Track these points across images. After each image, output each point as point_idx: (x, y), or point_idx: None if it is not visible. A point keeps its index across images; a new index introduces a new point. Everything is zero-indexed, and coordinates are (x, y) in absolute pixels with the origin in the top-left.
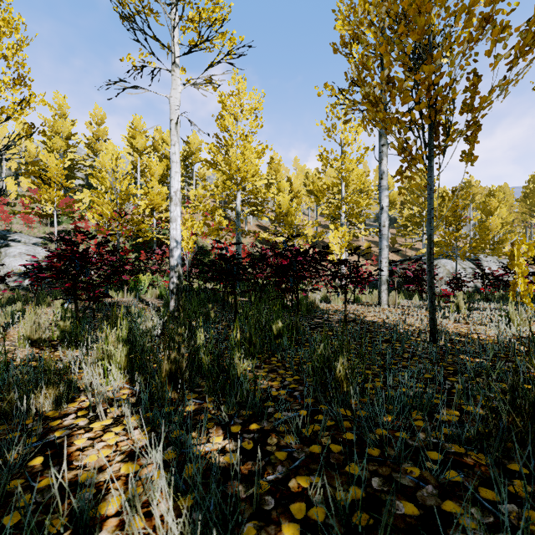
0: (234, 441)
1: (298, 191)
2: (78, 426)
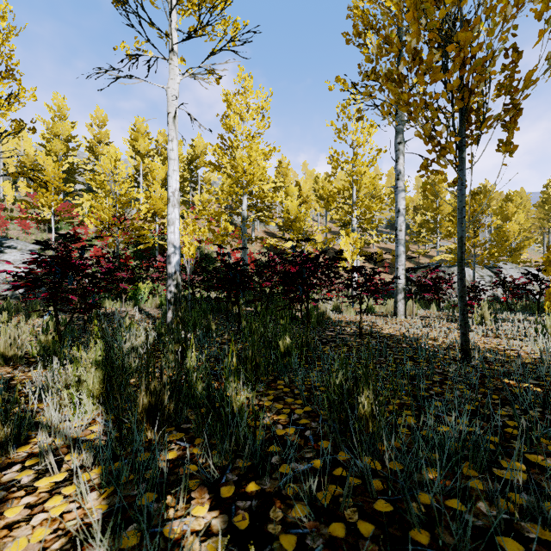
0: (223, 514)
1: (307, 196)
2: (19, 484)
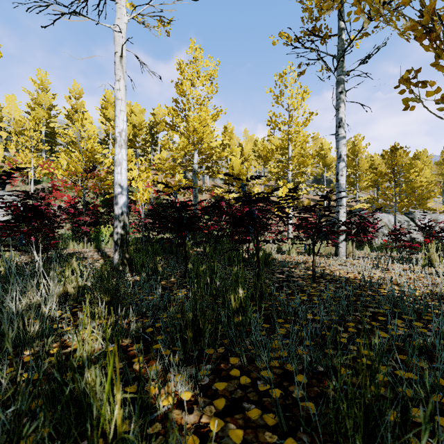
0: None
1: (248, 155)
2: None
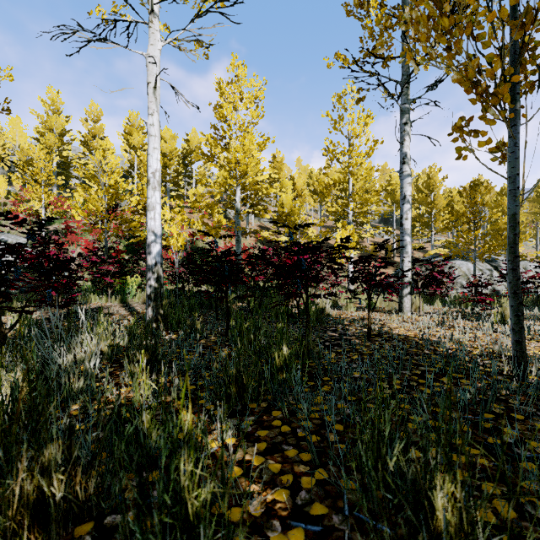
0: None
1: (302, 190)
2: None
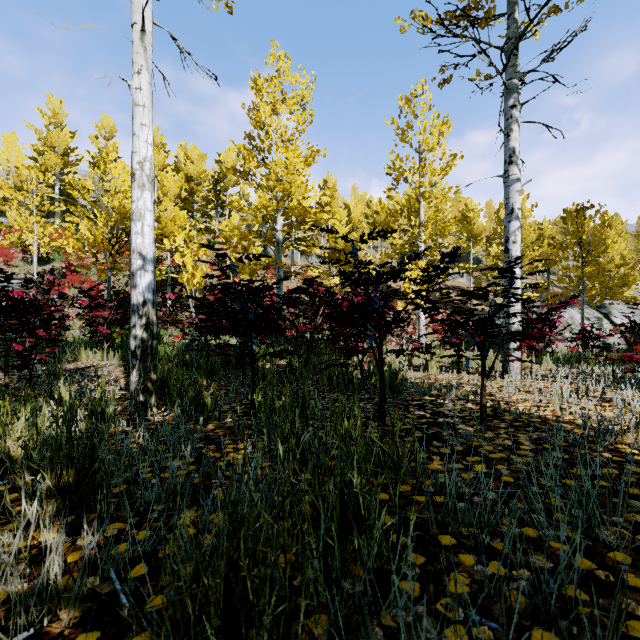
0: None
1: (359, 222)
2: None
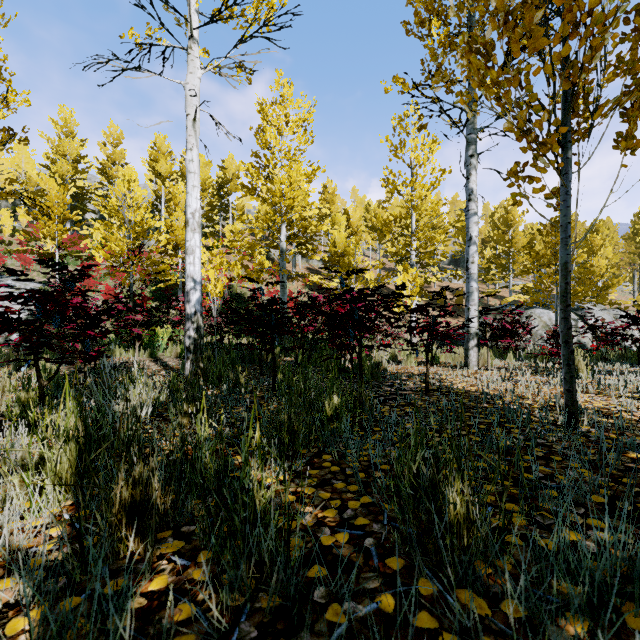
0: None
1: (357, 227)
2: None
